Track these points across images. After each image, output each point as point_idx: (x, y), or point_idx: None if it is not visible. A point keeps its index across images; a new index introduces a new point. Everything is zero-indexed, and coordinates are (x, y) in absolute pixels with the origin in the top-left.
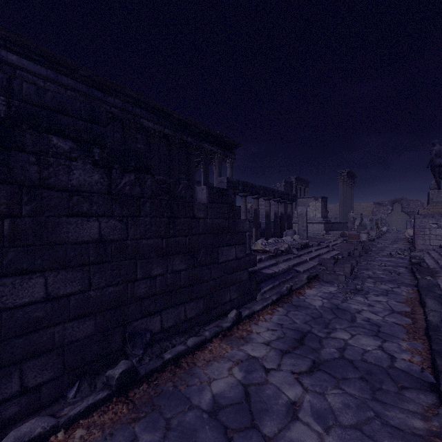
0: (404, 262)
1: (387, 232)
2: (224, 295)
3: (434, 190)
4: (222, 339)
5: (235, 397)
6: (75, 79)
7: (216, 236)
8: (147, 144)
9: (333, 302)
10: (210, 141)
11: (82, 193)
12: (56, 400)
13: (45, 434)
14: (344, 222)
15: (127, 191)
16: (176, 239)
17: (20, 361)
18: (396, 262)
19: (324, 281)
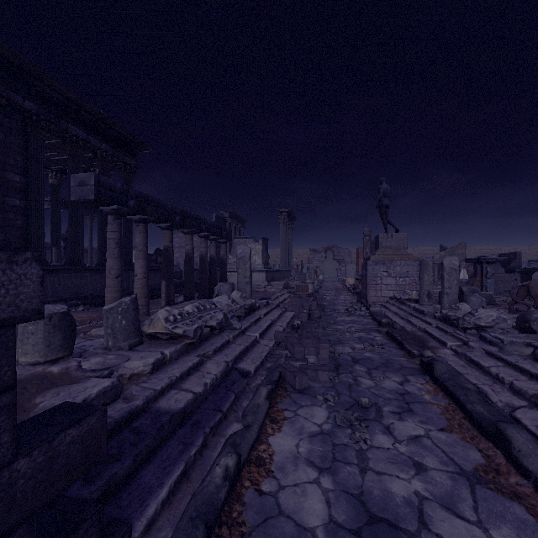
0: (370, 323)
1: (324, 281)
2: None
3: (383, 234)
4: None
5: None
6: None
7: None
8: None
9: (348, 485)
10: (84, 124)
11: None
12: None
13: None
14: (285, 270)
15: None
16: None
17: None
18: (362, 322)
19: (297, 389)
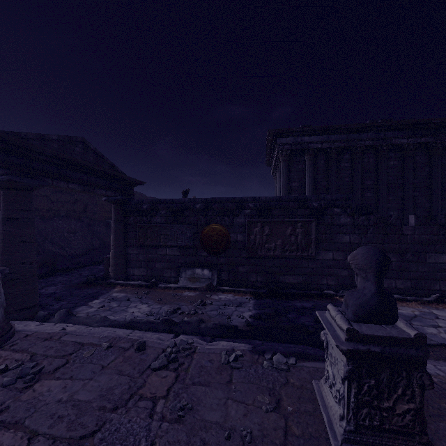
0: None
1: None
2: (433, 284)
3: None
4: (419, 304)
5: (407, 315)
6: (339, 133)
7: (423, 246)
8: (400, 159)
9: None
10: None
11: (343, 226)
12: (336, 292)
13: (334, 295)
14: None
15: (361, 223)
16: (389, 245)
17: (326, 275)
18: None
19: None
